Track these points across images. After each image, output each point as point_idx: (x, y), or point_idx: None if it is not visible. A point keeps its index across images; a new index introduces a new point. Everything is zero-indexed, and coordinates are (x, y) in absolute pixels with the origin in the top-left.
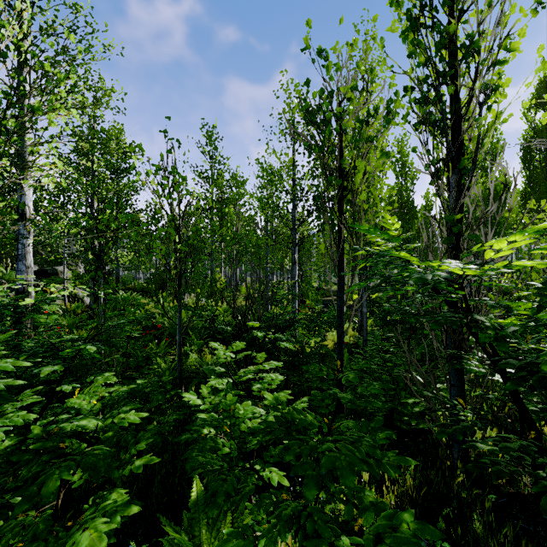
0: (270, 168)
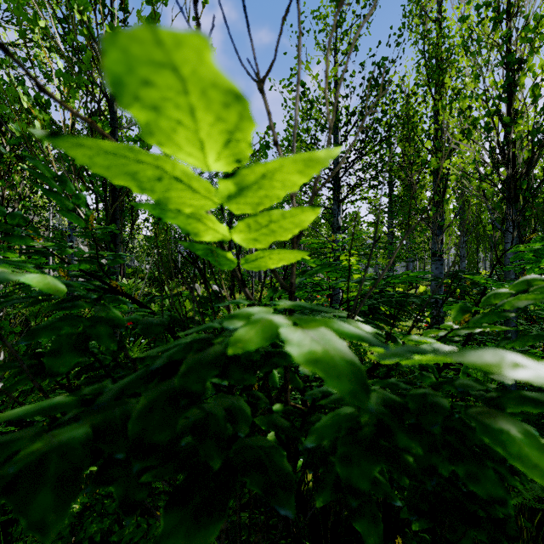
0: (302, 85)
